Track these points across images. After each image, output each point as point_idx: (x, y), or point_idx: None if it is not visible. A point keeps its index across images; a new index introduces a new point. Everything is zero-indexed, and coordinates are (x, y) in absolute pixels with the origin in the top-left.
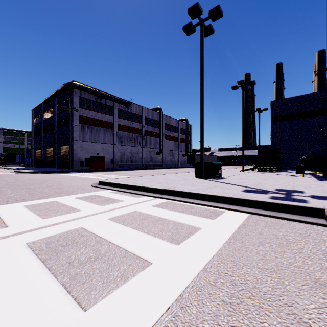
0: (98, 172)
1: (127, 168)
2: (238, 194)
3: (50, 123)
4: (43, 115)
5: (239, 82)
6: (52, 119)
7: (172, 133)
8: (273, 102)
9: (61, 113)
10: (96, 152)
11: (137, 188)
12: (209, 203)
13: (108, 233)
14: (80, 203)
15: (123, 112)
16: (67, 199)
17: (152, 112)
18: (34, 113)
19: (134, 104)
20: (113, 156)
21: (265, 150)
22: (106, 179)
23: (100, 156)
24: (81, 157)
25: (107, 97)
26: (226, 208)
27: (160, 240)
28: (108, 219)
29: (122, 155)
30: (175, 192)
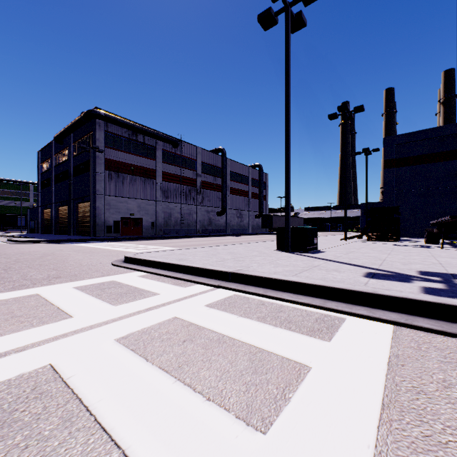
0: (131, 241)
1: (176, 236)
2: (362, 284)
3: (63, 171)
4: (53, 158)
5: (341, 107)
6: (67, 164)
7: (240, 185)
8: (387, 139)
9: (78, 156)
10: (129, 211)
11: (183, 270)
12: (311, 299)
13: (101, 385)
14: (78, 298)
15: (170, 155)
16: (60, 289)
17: (211, 154)
18: (42, 155)
19: (185, 144)
20: (155, 217)
21: (378, 209)
22: (137, 252)
23: (136, 217)
24: (108, 219)
25: (145, 133)
26: (344, 311)
27: (220, 414)
28: (115, 342)
29: (168, 216)
30: (248, 277)
